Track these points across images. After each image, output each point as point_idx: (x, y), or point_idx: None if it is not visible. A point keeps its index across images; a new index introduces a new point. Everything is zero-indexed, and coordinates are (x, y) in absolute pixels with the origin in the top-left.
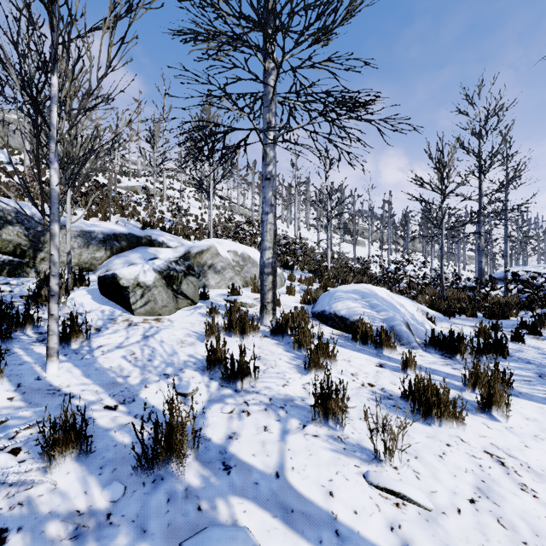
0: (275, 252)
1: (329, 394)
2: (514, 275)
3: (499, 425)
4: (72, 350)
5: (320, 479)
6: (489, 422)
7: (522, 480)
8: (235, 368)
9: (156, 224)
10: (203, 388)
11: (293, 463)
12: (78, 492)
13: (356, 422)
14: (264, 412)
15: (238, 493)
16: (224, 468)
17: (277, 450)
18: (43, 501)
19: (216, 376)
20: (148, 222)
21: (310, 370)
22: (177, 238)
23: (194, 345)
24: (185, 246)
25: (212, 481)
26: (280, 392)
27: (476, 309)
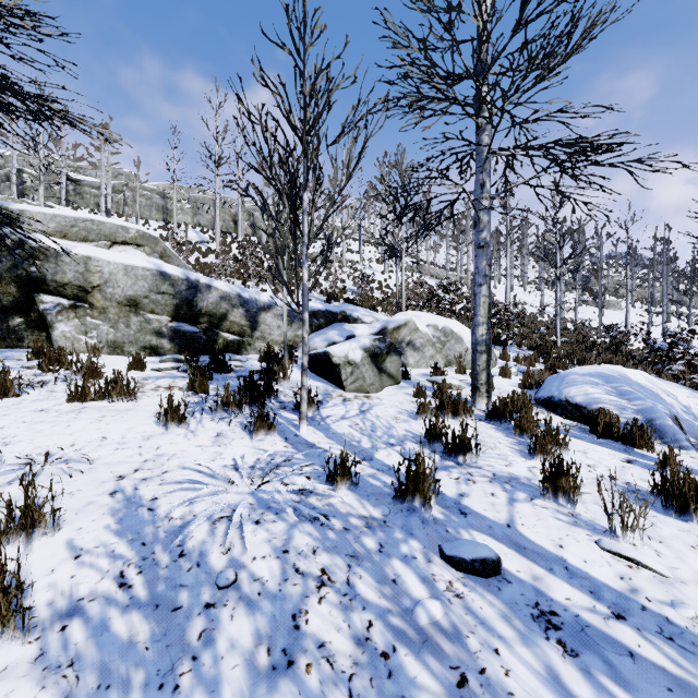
0: (489, 328)
1: (559, 473)
2: None
3: None
4: (308, 417)
5: (549, 535)
6: None
7: None
8: (456, 443)
9: (339, 296)
10: (426, 458)
11: (522, 521)
12: (359, 506)
13: (590, 505)
14: (489, 483)
15: (476, 529)
16: (461, 513)
17: (506, 511)
18: (339, 506)
19: (436, 450)
20: (331, 294)
21: (536, 455)
22: (371, 312)
23: (409, 422)
24: (381, 321)
25: (452, 518)
26: (503, 470)
27: None
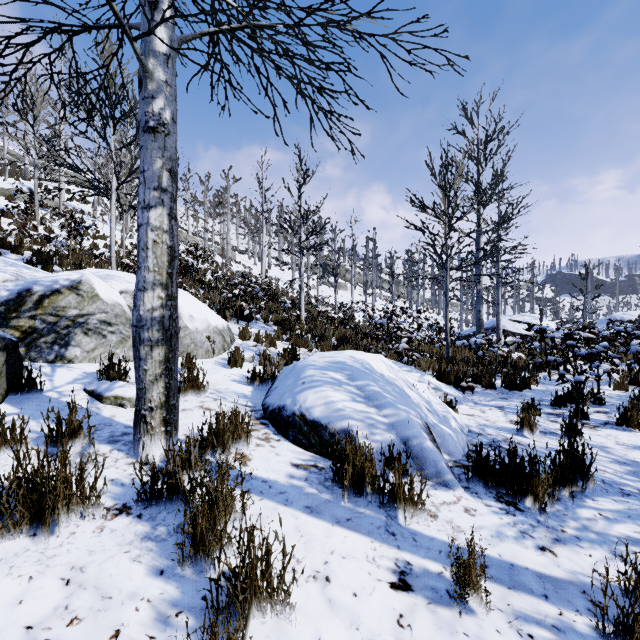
0: (170, 296)
1: None
2: (544, 332)
3: None
4: None
5: None
6: None
7: None
8: None
9: (27, 246)
10: None
11: None
12: None
13: None
14: None
15: None
16: None
17: None
18: None
19: None
20: (8, 241)
21: None
22: (15, 265)
23: None
24: (23, 279)
25: None
26: None
27: (494, 377)
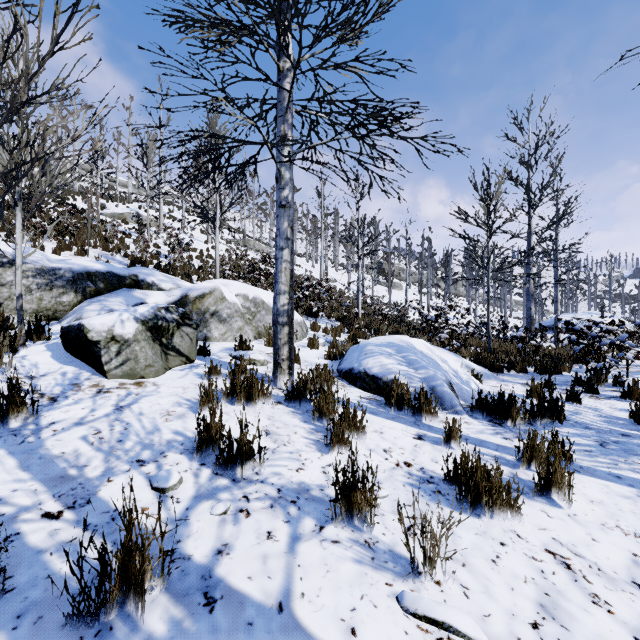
0: (291, 298)
1: (354, 484)
2: (568, 324)
3: (561, 512)
4: (9, 430)
5: (339, 608)
6: (549, 509)
7: (593, 589)
8: (233, 450)
9: (149, 261)
10: (190, 479)
11: (303, 587)
12: None
13: (388, 518)
14: (270, 510)
15: None
16: (206, 603)
17: (283, 568)
18: None
19: (209, 460)
20: (138, 258)
21: (333, 447)
22: (172, 278)
23: (184, 418)
24: (182, 288)
25: (185, 626)
26: (292, 479)
27: (526, 363)
